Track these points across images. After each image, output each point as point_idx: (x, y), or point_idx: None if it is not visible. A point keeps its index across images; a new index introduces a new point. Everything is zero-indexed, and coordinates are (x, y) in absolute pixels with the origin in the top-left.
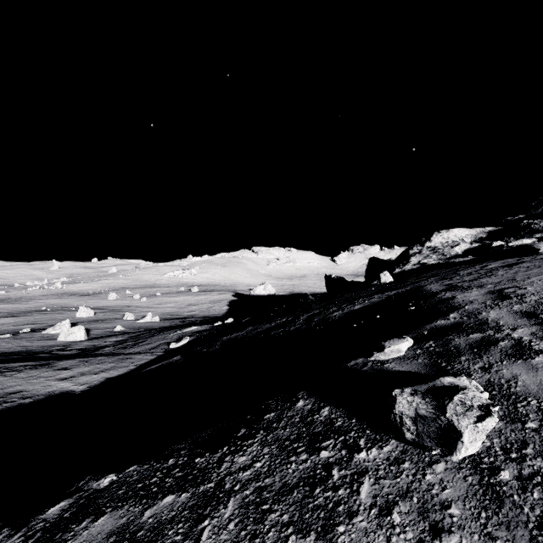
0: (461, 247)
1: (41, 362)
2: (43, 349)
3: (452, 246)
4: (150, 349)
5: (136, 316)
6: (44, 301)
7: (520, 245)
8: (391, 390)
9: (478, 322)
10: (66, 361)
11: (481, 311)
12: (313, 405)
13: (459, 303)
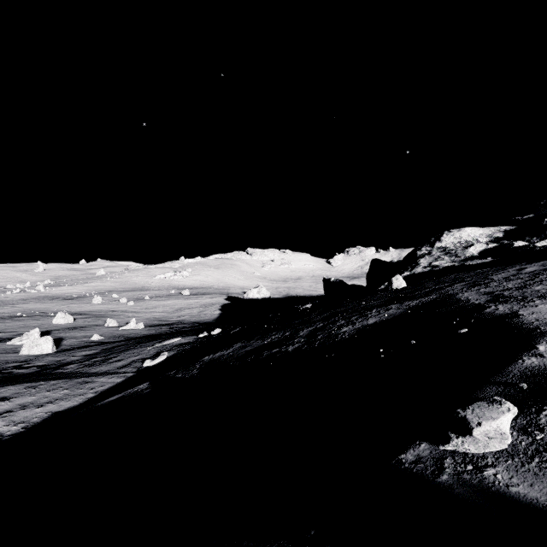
0: (477, 247)
1: None
2: None
3: (465, 246)
4: (120, 367)
5: (119, 322)
6: (22, 306)
7: None
8: None
9: None
10: (9, 386)
11: None
12: None
13: (535, 324)
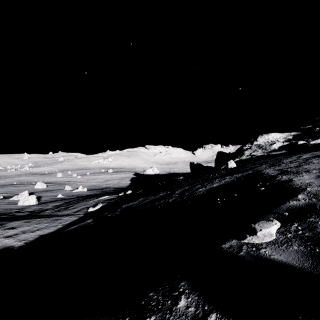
0: (277, 144)
1: None
2: (6, 211)
3: (271, 144)
4: (75, 212)
5: (72, 187)
6: (16, 178)
7: None
8: None
9: None
10: (15, 221)
11: None
12: (197, 309)
13: (299, 185)
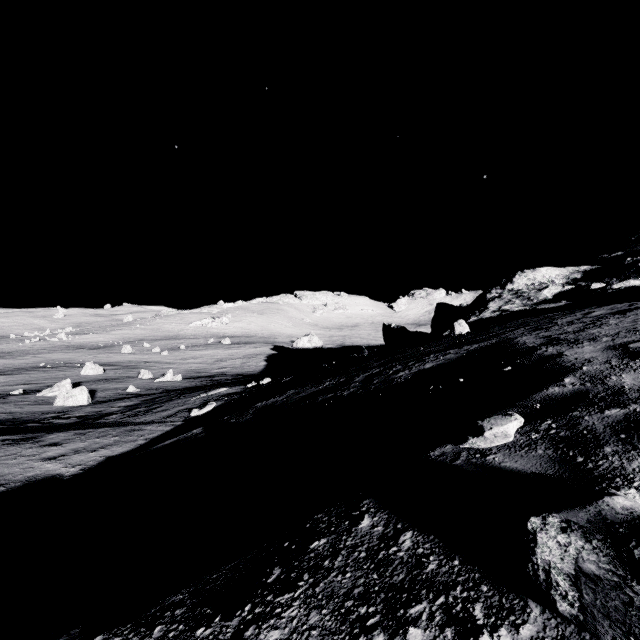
0: (551, 290)
1: (24, 436)
2: (34, 416)
3: (540, 289)
4: (166, 417)
5: (154, 373)
6: (44, 356)
7: (630, 287)
8: (523, 519)
9: (611, 391)
10: (57, 433)
11: (609, 375)
12: (386, 527)
13: (572, 362)
